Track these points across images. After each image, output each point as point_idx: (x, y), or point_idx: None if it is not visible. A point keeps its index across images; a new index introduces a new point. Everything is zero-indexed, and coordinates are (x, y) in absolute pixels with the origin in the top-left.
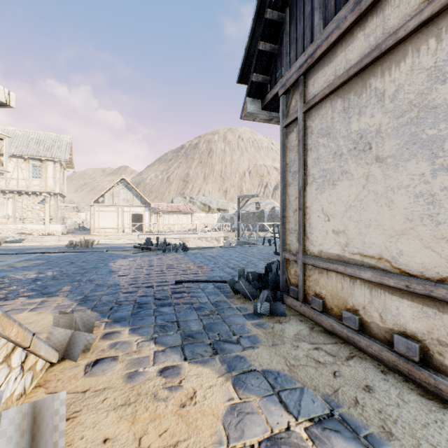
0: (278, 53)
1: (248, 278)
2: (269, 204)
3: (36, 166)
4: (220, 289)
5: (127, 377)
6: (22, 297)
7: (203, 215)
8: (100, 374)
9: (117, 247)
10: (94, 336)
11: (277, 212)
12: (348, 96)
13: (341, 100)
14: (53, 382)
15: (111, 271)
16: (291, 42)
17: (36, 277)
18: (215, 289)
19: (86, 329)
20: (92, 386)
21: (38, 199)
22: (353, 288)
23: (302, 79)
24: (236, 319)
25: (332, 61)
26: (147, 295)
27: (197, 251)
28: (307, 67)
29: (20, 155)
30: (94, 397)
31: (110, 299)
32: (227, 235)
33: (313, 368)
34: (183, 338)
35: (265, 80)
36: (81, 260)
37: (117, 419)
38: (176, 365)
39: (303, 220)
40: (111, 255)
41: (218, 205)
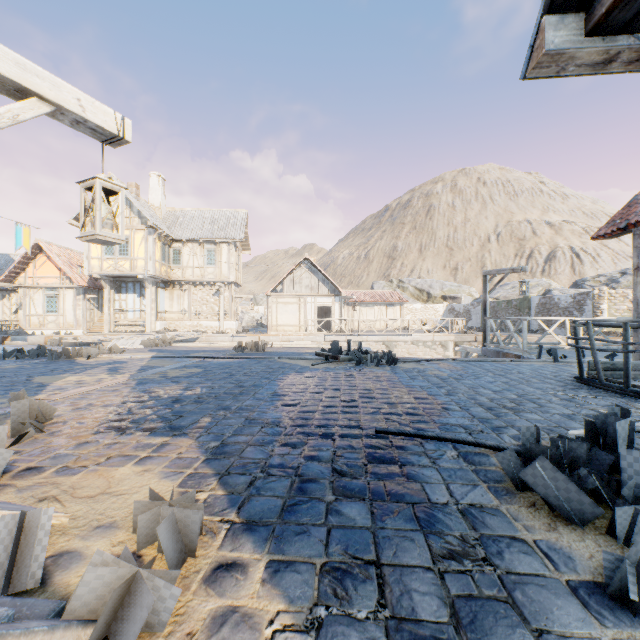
0: None
1: (556, 456)
2: (537, 286)
3: (210, 250)
4: (472, 464)
5: None
6: (143, 430)
7: (418, 307)
8: None
9: (294, 353)
10: (178, 590)
11: (557, 299)
12: None
13: None
14: None
15: (275, 394)
16: None
17: (178, 395)
18: (460, 463)
19: (181, 546)
20: None
21: (212, 290)
22: None
23: None
24: (551, 602)
25: None
26: (320, 458)
27: (411, 366)
28: None
29: (195, 239)
30: None
31: (256, 458)
32: (459, 338)
33: None
34: None
35: None
36: (243, 370)
37: None
38: None
39: None
40: (283, 365)
41: (443, 290)
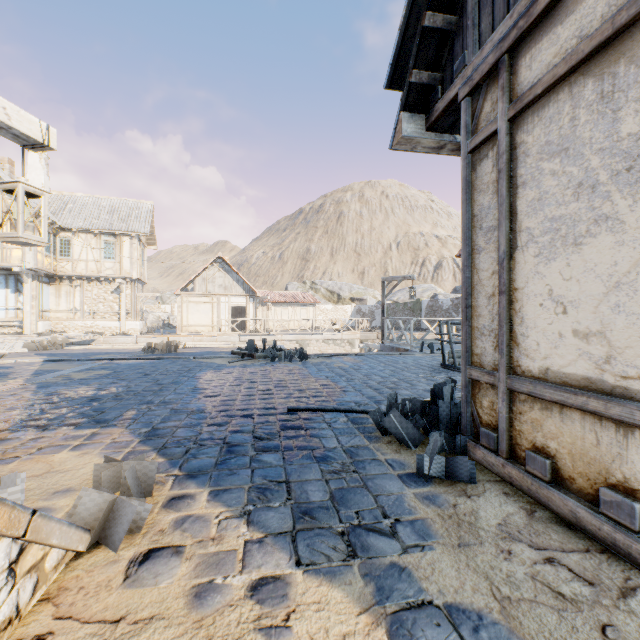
0: (458, 29)
1: (405, 410)
2: (427, 291)
3: (108, 243)
4: (357, 424)
5: (194, 596)
6: (67, 425)
7: (330, 308)
8: (149, 584)
9: (210, 352)
10: (149, 506)
11: (441, 302)
12: (613, 68)
13: (596, 80)
14: (71, 593)
15: (196, 388)
16: (482, 3)
17: (93, 395)
18: (349, 424)
19: (141, 489)
20: (131, 609)
21: (111, 287)
22: (624, 446)
23: (505, 60)
24: (386, 483)
25: (574, 12)
26: (243, 431)
27: (320, 360)
28: (517, 36)
29: (90, 229)
30: (131, 637)
31: (188, 436)
32: (364, 336)
33: (552, 611)
34: (296, 517)
35: (433, 80)
36: (158, 370)
37: None
38: (280, 576)
39: (508, 312)
40: (199, 364)
41: (352, 293)
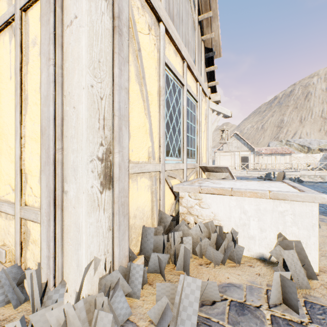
0: None
1: None
2: None
3: None
4: None
5: (320, 220)
6: None
7: (301, 156)
8: None
9: (243, 177)
10: None
11: None
12: None
13: None
14: None
15: None
16: None
17: None
18: None
19: None
20: None
21: None
22: None
23: None
24: None
25: None
26: None
27: (311, 184)
28: None
29: None
30: None
31: None
32: None
33: None
34: None
35: None
36: None
37: (326, 227)
38: None
39: None
40: None
41: (320, 145)
